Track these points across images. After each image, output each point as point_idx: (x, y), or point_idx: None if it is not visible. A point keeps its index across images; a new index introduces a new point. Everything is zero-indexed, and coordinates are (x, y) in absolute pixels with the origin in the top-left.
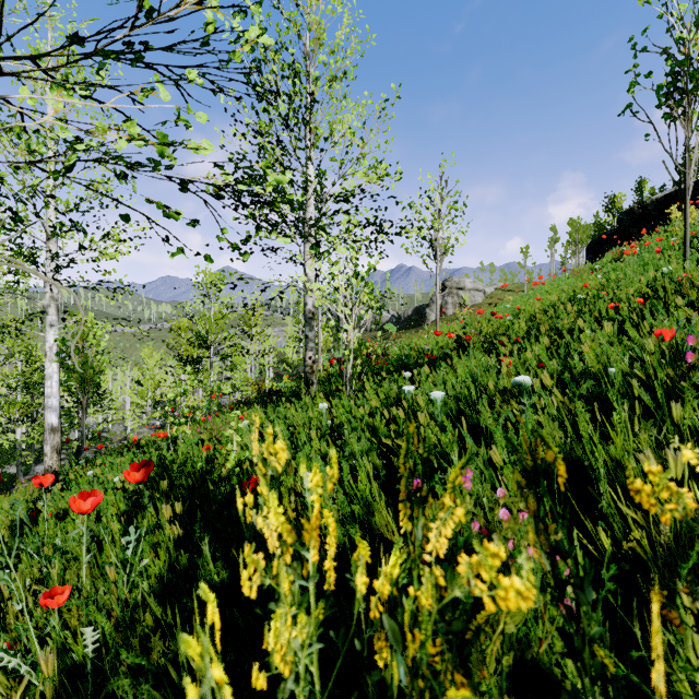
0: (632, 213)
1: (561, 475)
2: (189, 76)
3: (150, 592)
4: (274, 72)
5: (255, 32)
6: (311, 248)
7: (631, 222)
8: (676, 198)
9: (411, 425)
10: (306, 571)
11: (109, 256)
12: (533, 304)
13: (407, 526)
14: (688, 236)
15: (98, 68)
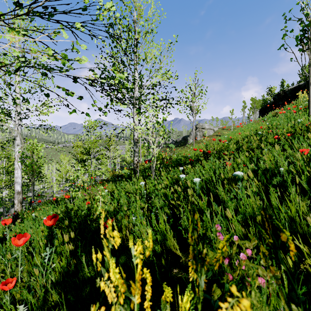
0: (280, 95)
1: (292, 250)
2: (77, 26)
3: (55, 282)
4: (119, 29)
5: (109, 5)
6: (136, 110)
7: (279, 99)
8: (299, 88)
9: (195, 214)
10: (133, 305)
11: (44, 113)
12: (237, 135)
13: (194, 276)
14: (310, 105)
15: (30, 20)
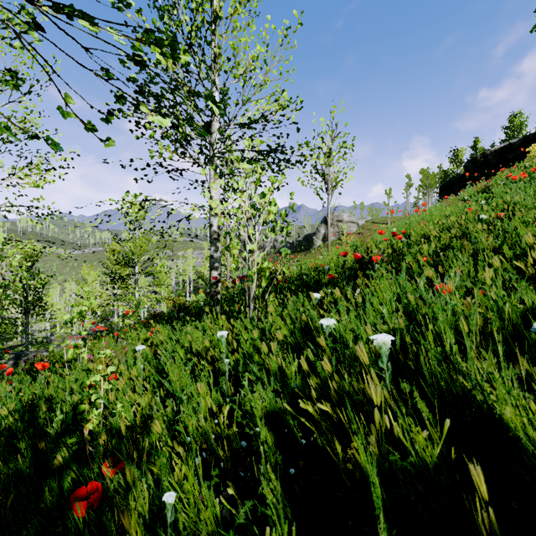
0: (476, 161)
1: None
2: None
3: None
4: None
5: None
6: (199, 134)
7: (475, 168)
8: (510, 149)
9: None
10: None
11: (33, 183)
12: (416, 228)
13: None
14: None
15: None
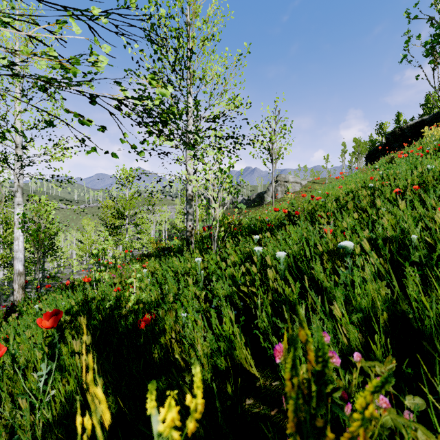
0: (395, 134)
1: None
2: (93, 12)
3: (53, 421)
4: (165, 34)
5: None
6: (189, 148)
7: (394, 139)
8: (422, 124)
9: (301, 332)
10: None
11: (57, 158)
12: (336, 190)
13: None
14: None
15: None
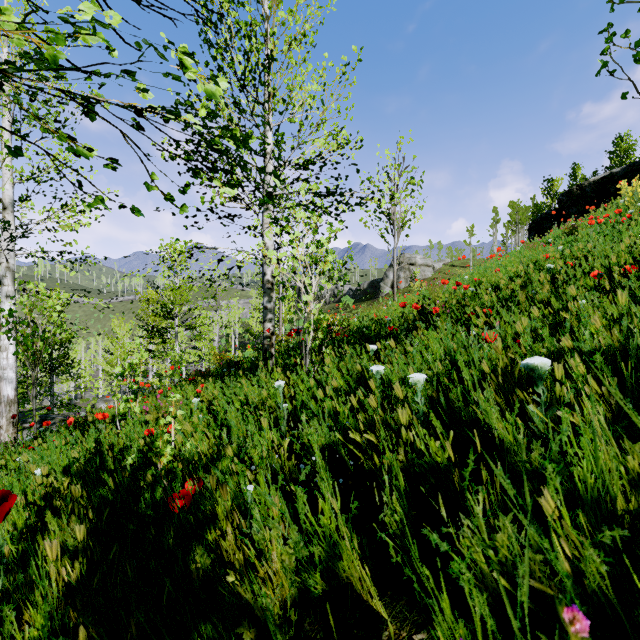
0: (571, 194)
1: None
2: None
3: None
4: (231, 32)
5: None
6: (262, 201)
7: (570, 202)
8: (612, 180)
9: None
10: None
11: (68, 226)
12: (491, 275)
13: None
14: None
15: None
